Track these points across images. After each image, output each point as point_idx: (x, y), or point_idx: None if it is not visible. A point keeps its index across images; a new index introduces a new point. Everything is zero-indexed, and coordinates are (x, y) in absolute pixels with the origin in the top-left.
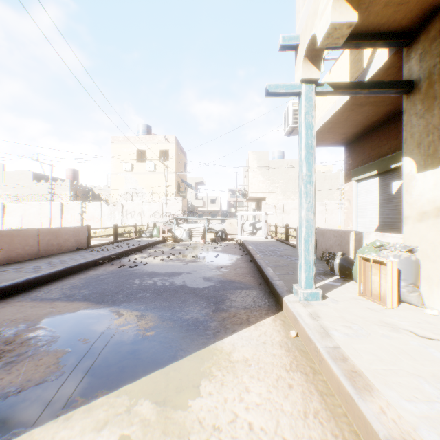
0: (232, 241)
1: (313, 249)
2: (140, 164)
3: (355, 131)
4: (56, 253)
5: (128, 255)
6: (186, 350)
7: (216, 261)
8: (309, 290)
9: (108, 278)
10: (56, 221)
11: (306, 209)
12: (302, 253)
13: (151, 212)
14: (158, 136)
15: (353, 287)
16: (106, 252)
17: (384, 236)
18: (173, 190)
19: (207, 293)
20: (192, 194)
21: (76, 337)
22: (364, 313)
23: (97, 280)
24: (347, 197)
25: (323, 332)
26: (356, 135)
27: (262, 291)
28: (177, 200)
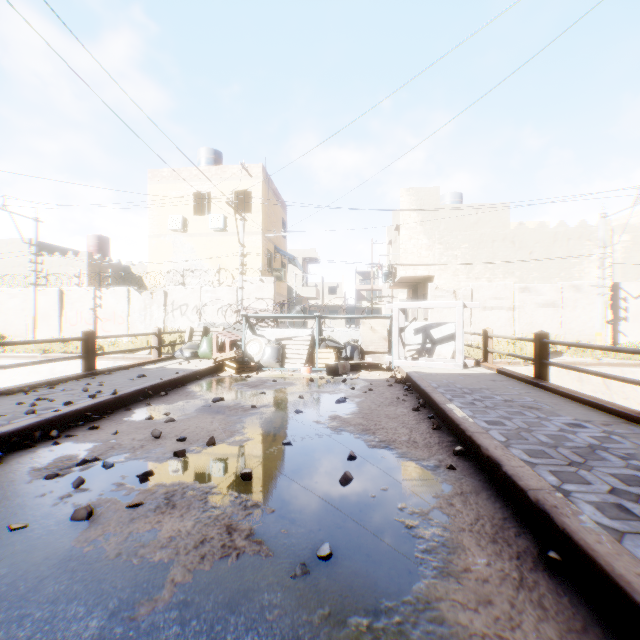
0: (376, 371)
1: None
2: (200, 219)
3: None
4: None
5: (20, 448)
6: None
7: (346, 547)
8: None
9: None
10: (51, 322)
11: None
12: None
13: (217, 305)
14: (231, 166)
15: None
16: None
17: None
18: (259, 265)
19: None
20: (299, 277)
21: None
22: None
23: None
24: None
25: None
26: None
27: None
28: (265, 282)
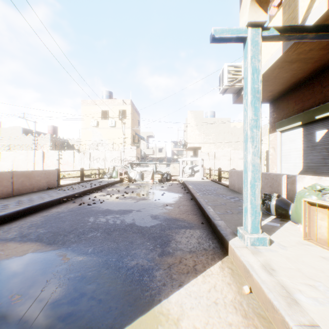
0: (175, 181)
1: (259, 193)
2: (104, 121)
3: (280, 89)
4: (28, 192)
5: (89, 193)
6: (127, 315)
7: (162, 199)
8: (256, 235)
9: (66, 216)
10: (38, 165)
11: (252, 153)
12: (247, 197)
13: (112, 158)
14: (118, 99)
15: (293, 229)
16: (71, 191)
17: (321, 180)
18: (129, 141)
19: (153, 233)
20: (144, 144)
21: (9, 292)
22: (320, 264)
23: (56, 218)
24: (272, 145)
25: (287, 295)
26: (281, 92)
27: (205, 231)
28: (132, 149)
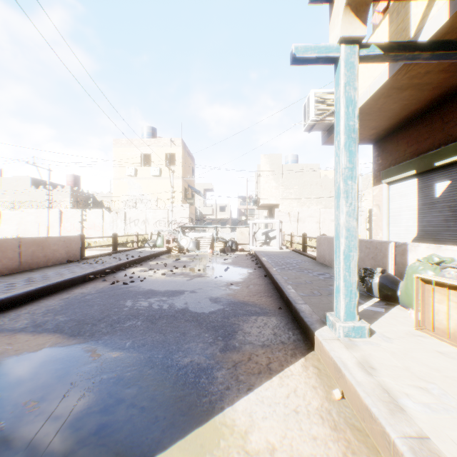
0: (243, 252)
1: (355, 267)
2: (144, 169)
3: (387, 125)
4: (42, 266)
5: (125, 268)
6: (179, 427)
7: (225, 276)
8: (351, 323)
9: (94, 299)
10: (54, 230)
11: (346, 213)
12: (340, 272)
13: (156, 219)
14: (163, 139)
15: (402, 315)
16: (99, 265)
17: (441, 249)
18: (180, 197)
19: (213, 321)
20: (201, 201)
21: (22, 397)
22: (435, 362)
23: (81, 302)
24: (376, 202)
25: (389, 400)
26: (388, 129)
27: (283, 318)
28: (184, 207)
